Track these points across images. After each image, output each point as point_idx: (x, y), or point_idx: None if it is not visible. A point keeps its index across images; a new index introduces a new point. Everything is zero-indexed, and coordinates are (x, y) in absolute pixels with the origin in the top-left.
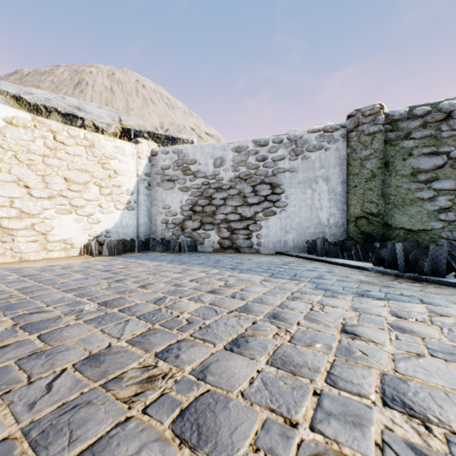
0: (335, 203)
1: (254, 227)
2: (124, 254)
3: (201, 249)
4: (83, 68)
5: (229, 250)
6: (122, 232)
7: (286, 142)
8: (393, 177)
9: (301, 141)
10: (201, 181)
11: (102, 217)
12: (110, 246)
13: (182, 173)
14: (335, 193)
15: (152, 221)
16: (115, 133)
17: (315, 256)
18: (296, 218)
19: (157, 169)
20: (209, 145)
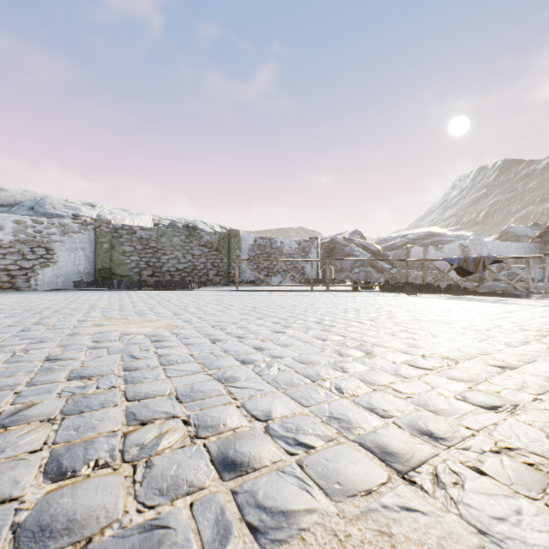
0: (88, 262)
1: (33, 274)
2: None
3: None
4: None
5: (10, 290)
6: None
7: (58, 225)
8: (116, 253)
9: (68, 226)
10: None
11: None
12: None
13: None
14: (88, 257)
15: None
16: None
17: (80, 288)
18: (65, 269)
19: None
20: None
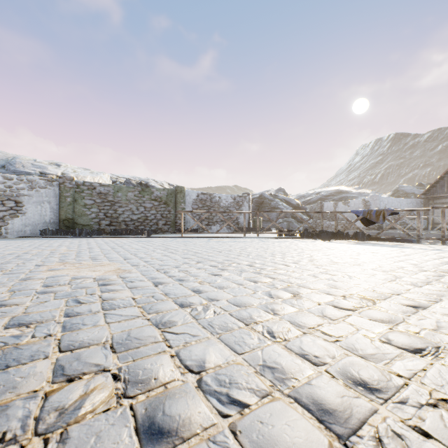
0: (54, 213)
1: (3, 224)
2: None
3: None
4: None
5: None
6: None
7: (26, 181)
8: (78, 205)
9: (36, 182)
10: None
11: None
12: None
13: None
14: (54, 209)
15: None
16: None
17: (46, 236)
18: (32, 219)
19: None
20: None
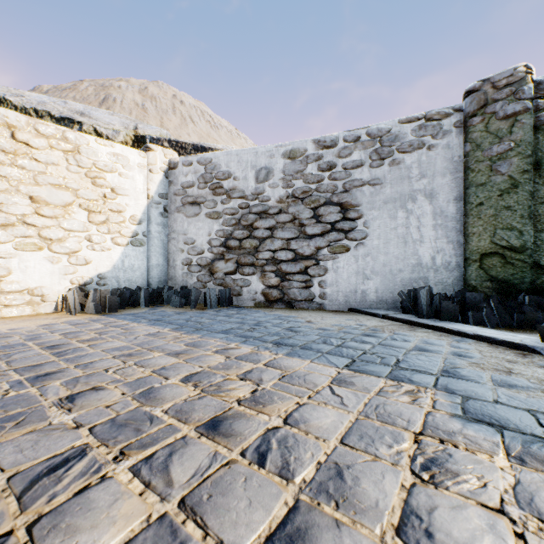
0: (444, 232)
1: (316, 270)
2: (122, 309)
3: (238, 303)
4: (111, 82)
5: (278, 304)
6: (124, 278)
7: (364, 139)
8: None
9: (389, 137)
10: (237, 203)
11: (93, 256)
12: (100, 299)
13: (210, 192)
14: (444, 216)
15: (170, 261)
16: (125, 143)
17: (417, 318)
18: (380, 256)
19: (176, 187)
20: (249, 150)
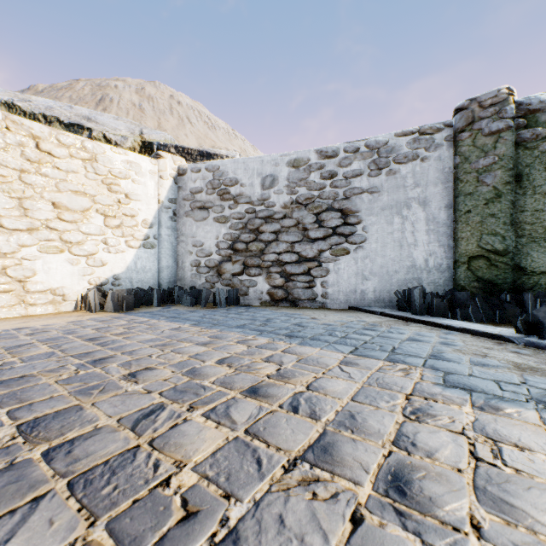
0: (436, 236)
1: (318, 272)
2: (137, 308)
3: (245, 302)
4: (107, 81)
5: (283, 303)
6: (136, 278)
7: (363, 150)
8: (529, 196)
9: (386, 148)
10: (244, 208)
11: (109, 258)
12: (117, 298)
13: (218, 198)
14: (436, 222)
15: (179, 263)
16: (133, 148)
17: (411, 315)
18: (378, 258)
19: (185, 193)
20: (256, 159)
